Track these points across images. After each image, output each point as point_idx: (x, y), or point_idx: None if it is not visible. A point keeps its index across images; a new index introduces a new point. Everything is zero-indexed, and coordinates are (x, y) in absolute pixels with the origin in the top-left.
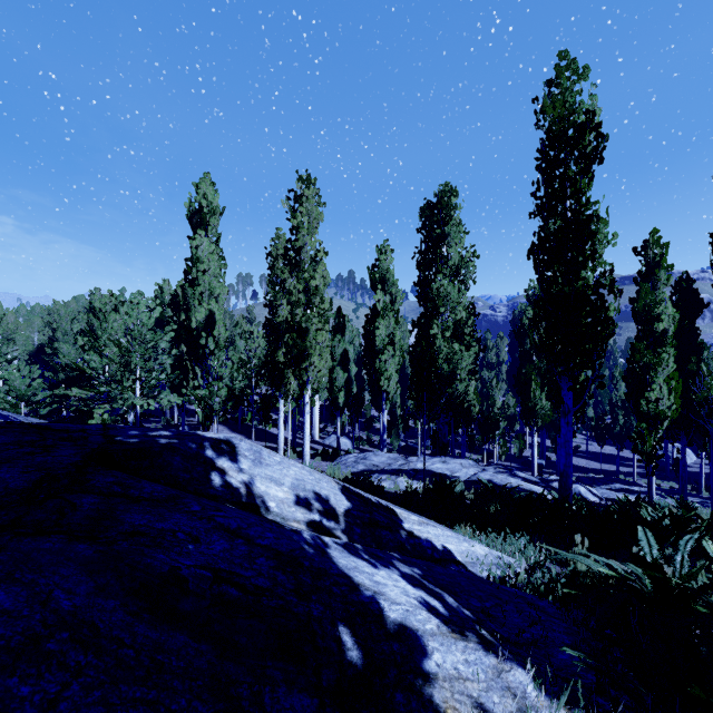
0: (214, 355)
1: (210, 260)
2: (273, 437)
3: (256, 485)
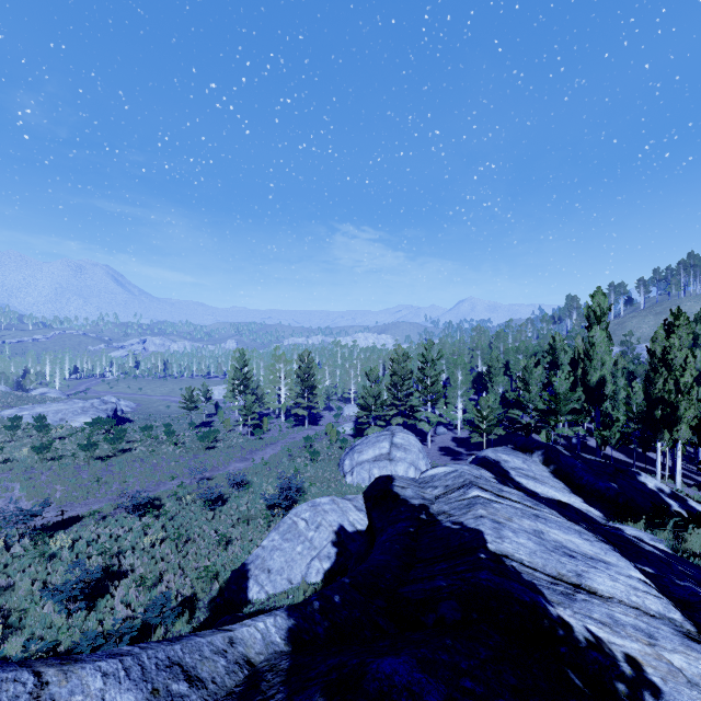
0: (604, 402)
1: (601, 344)
2: (652, 461)
3: (645, 482)
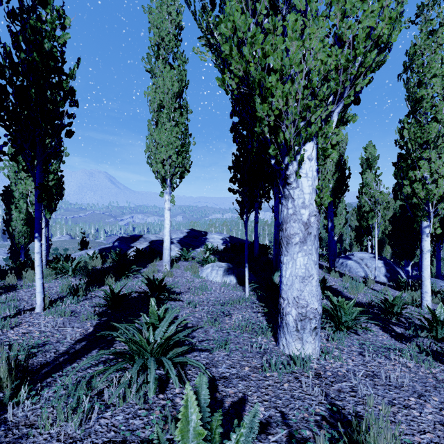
0: (342, 242)
1: None
2: None
3: None
